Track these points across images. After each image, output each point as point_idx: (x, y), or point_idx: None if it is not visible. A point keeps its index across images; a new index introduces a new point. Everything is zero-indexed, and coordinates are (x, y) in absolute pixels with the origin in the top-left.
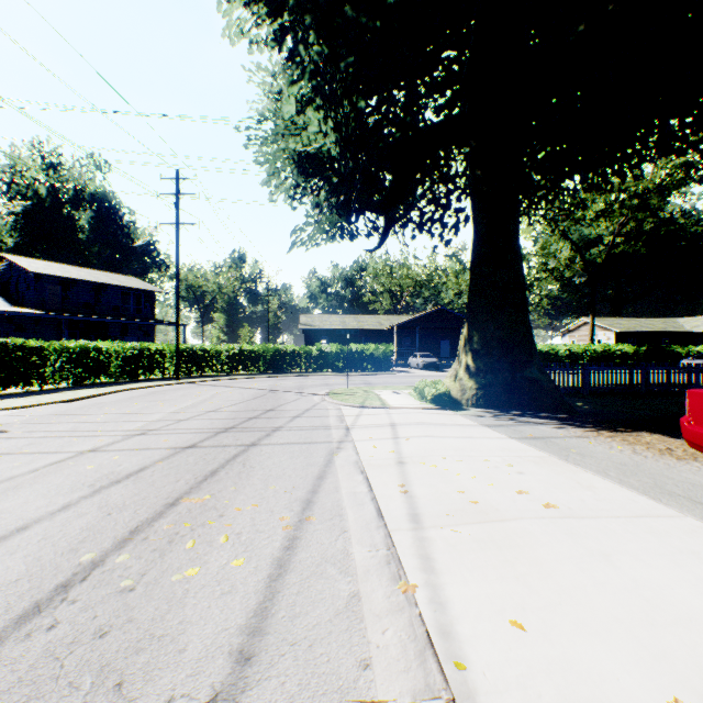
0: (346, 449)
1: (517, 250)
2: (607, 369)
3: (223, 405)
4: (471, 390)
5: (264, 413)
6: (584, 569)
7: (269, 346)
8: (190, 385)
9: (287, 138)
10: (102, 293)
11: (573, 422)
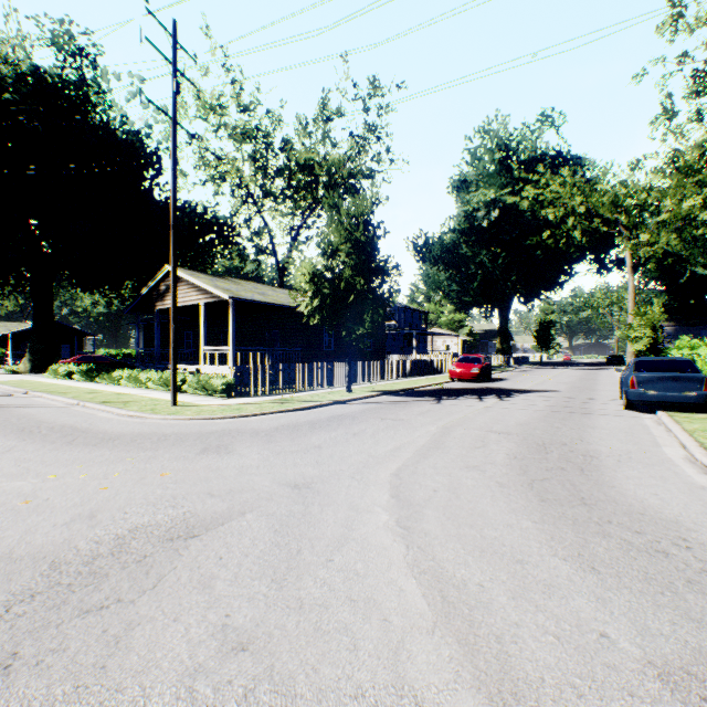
0: None
1: (53, 318)
2: None
3: None
4: (31, 367)
5: None
6: (10, 378)
7: None
8: None
9: None
10: None
11: None
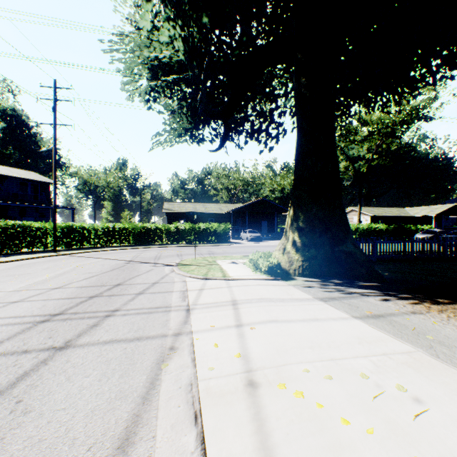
0: (181, 352)
1: (334, 146)
2: (389, 242)
3: (75, 280)
4: (298, 262)
5: (109, 289)
6: None
7: (137, 225)
8: (64, 256)
9: (142, 48)
10: (2, 183)
11: (392, 292)
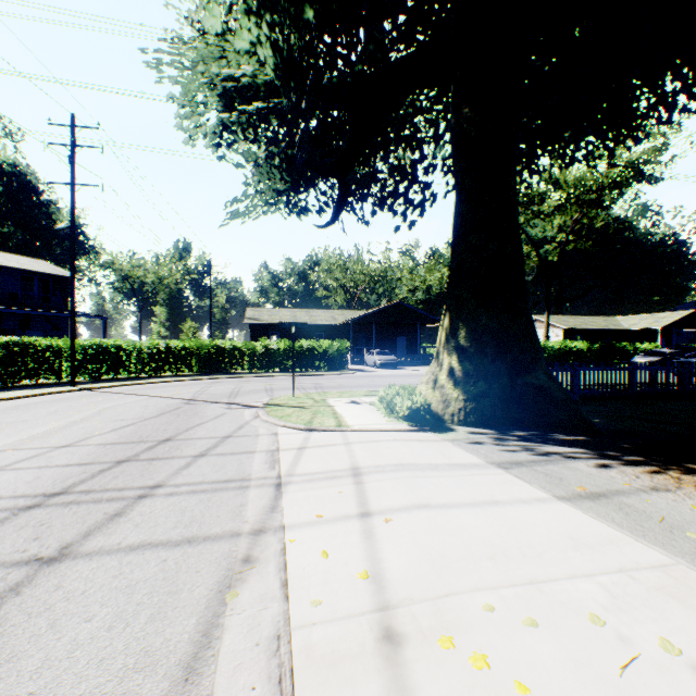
0: (262, 567)
1: (515, 216)
2: (599, 370)
3: (97, 431)
4: (458, 402)
5: (151, 448)
6: None
7: (204, 342)
8: (86, 392)
9: (209, 61)
10: None
11: (612, 451)
